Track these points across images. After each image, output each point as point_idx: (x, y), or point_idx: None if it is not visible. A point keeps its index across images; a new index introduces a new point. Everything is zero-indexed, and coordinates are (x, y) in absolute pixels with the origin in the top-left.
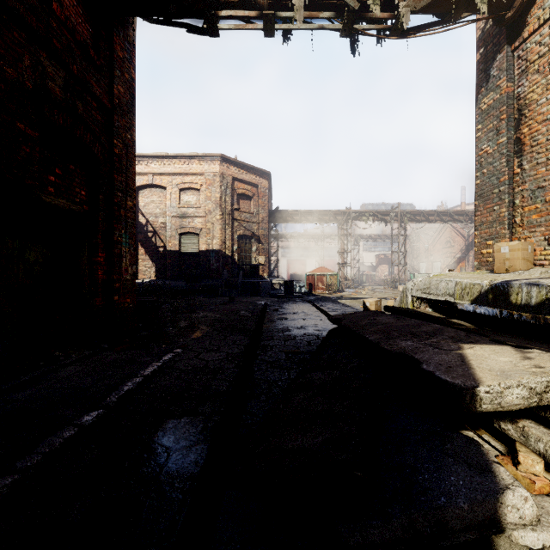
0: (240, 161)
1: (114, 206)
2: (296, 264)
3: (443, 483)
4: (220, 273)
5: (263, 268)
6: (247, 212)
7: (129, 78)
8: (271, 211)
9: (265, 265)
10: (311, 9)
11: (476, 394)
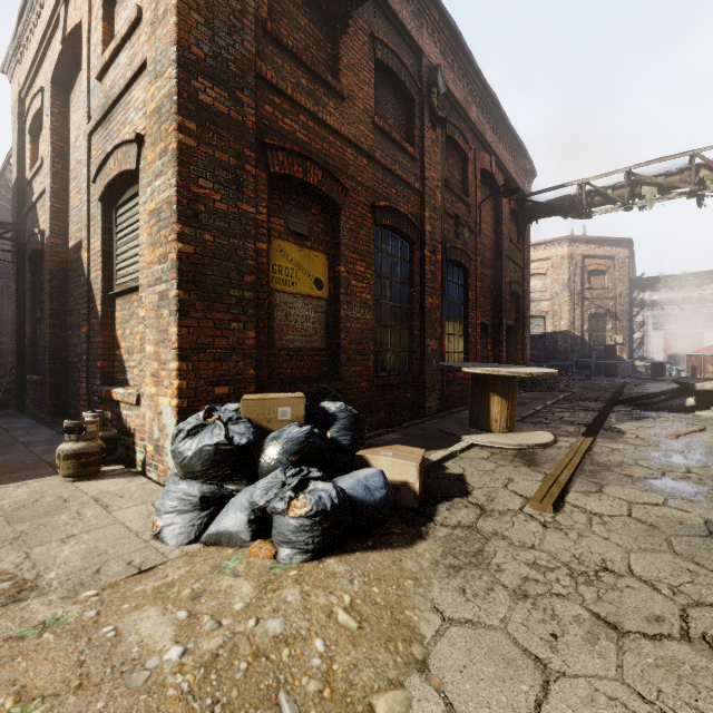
0: (591, 238)
1: (524, 319)
2: (681, 339)
3: (675, 400)
4: (568, 354)
5: (621, 348)
6: (599, 289)
7: (528, 244)
8: (633, 280)
9: (623, 345)
10: (660, 192)
11: (694, 385)
